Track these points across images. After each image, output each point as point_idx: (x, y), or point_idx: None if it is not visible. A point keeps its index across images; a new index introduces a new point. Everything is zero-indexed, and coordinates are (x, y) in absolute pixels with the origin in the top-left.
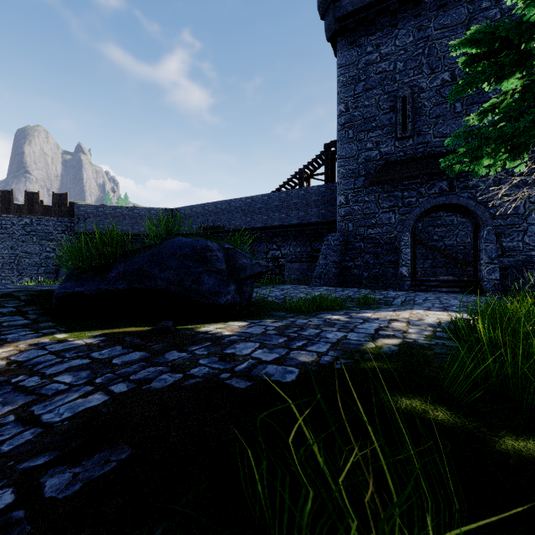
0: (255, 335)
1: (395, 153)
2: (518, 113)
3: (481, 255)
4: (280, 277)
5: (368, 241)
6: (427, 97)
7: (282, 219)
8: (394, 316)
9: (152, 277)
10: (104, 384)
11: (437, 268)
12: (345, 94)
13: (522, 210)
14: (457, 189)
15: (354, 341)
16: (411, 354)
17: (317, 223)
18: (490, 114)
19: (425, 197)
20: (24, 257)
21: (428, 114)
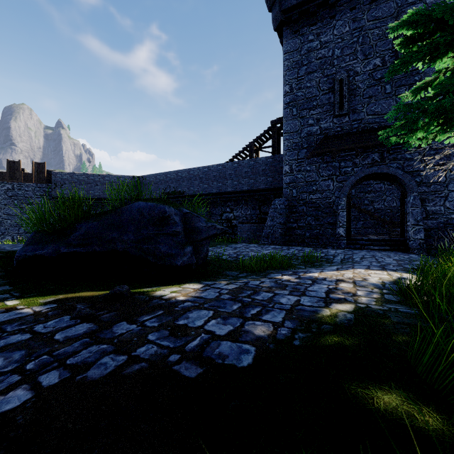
0: (209, 301)
1: (333, 128)
2: (453, 88)
3: (407, 217)
4: (233, 236)
5: (309, 205)
6: (361, 80)
7: (234, 186)
8: (340, 276)
9: (111, 240)
10: (33, 373)
11: (368, 229)
12: (290, 76)
13: (443, 178)
14: (387, 160)
15: (308, 307)
16: (369, 324)
17: (265, 189)
18: (423, 91)
19: (359, 167)
20: (6, 218)
21: (362, 94)
